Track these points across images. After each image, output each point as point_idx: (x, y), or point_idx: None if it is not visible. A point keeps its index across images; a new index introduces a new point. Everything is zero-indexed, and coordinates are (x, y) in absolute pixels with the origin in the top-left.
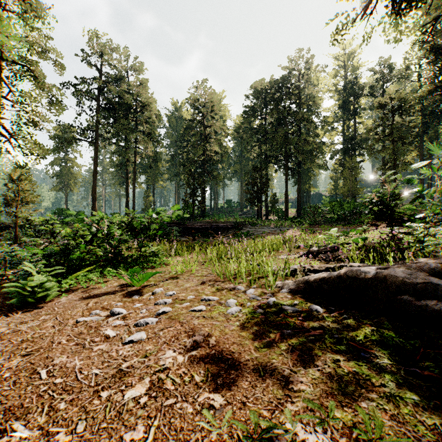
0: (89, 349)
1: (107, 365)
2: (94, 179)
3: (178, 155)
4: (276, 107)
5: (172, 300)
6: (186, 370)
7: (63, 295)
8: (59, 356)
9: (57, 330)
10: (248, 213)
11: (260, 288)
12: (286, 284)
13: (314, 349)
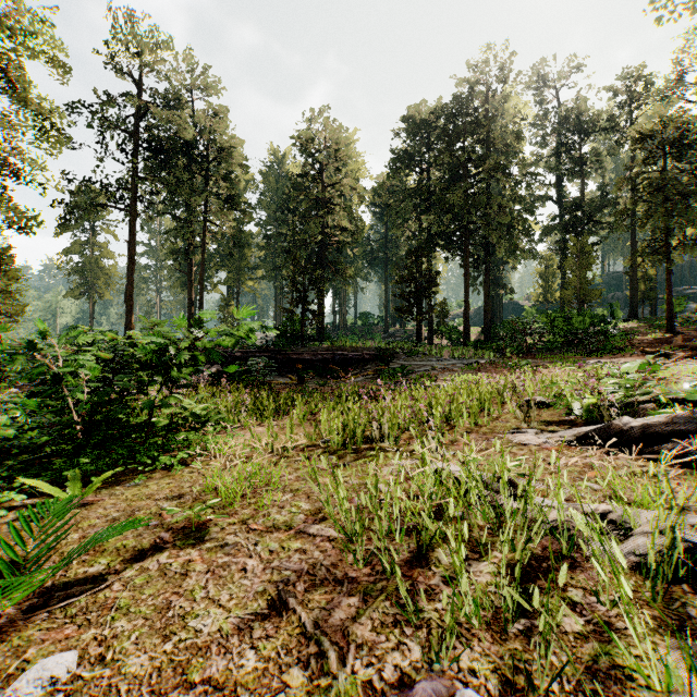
0: None
1: None
2: (129, 274)
3: (278, 234)
4: (449, 146)
5: None
6: None
7: None
8: None
9: None
10: (397, 335)
11: None
12: None
13: None
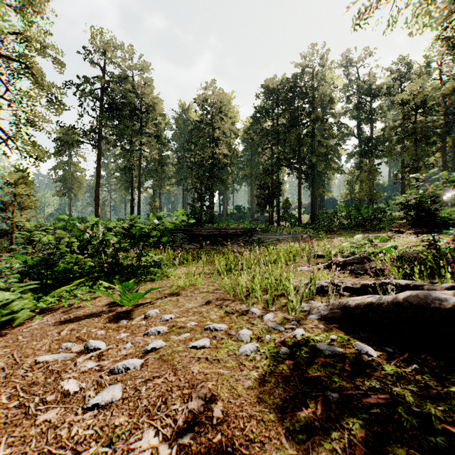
0: (32, 419)
1: None
2: (97, 183)
3: (185, 158)
4: (289, 106)
5: (167, 328)
6: None
7: (36, 318)
8: None
9: (4, 377)
10: (258, 219)
11: (281, 311)
12: (315, 307)
13: (388, 440)
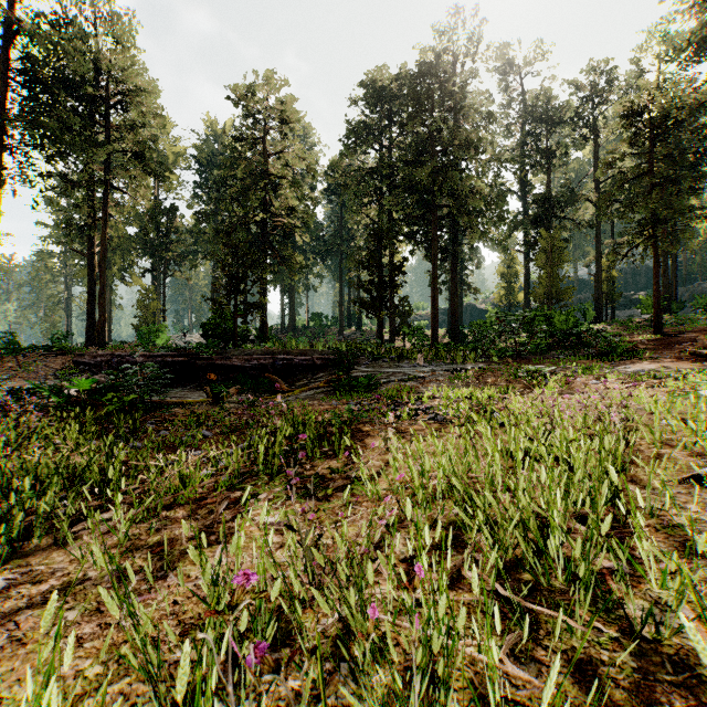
0: None
1: None
2: None
3: (211, 214)
4: (416, 113)
5: None
6: None
7: None
8: None
9: None
10: (353, 338)
11: None
12: None
13: None
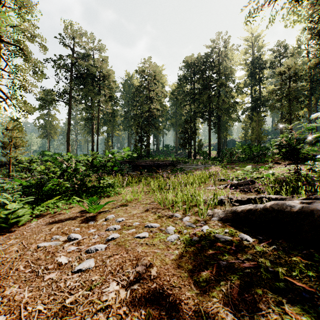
0: (41, 278)
1: (52, 299)
2: (68, 129)
3: (130, 111)
4: (202, 76)
5: (120, 226)
6: (127, 309)
7: (33, 220)
8: (11, 285)
9: (19, 255)
10: (181, 154)
11: (194, 215)
12: (216, 213)
13: (253, 285)
